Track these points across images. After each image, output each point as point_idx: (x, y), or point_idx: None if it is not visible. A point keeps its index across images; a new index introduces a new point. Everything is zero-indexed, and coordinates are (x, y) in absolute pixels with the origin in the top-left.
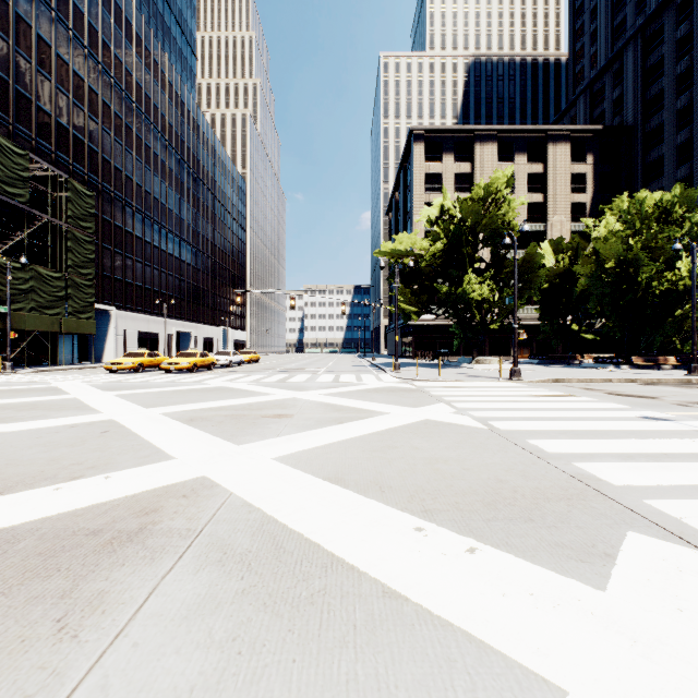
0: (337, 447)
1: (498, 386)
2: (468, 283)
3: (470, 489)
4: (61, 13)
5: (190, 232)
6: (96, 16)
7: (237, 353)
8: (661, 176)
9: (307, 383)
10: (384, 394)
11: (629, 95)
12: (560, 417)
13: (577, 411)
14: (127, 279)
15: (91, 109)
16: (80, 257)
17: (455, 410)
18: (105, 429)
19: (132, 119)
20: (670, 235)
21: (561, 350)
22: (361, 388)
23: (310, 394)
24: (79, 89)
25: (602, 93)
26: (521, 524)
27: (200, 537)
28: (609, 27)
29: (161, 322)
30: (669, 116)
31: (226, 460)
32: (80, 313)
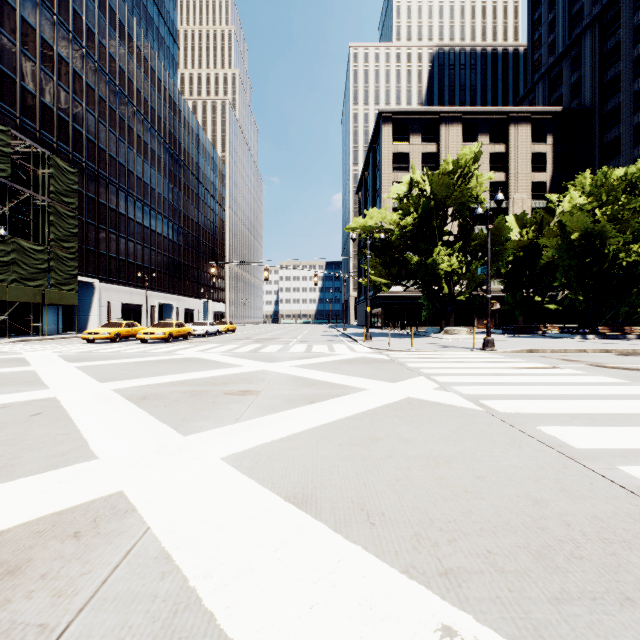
0: (307, 439)
1: (474, 357)
2: (437, 254)
3: (499, 518)
4: None
5: (172, 210)
6: (80, 3)
7: (213, 324)
8: (618, 155)
9: (278, 353)
10: (358, 365)
11: (587, 79)
12: (558, 394)
13: (574, 387)
14: (110, 254)
15: (75, 91)
16: (62, 231)
17: (438, 385)
18: (38, 410)
19: (116, 102)
20: (634, 208)
21: (522, 321)
22: (334, 359)
23: (280, 365)
24: (63, 72)
25: (560, 78)
26: (618, 611)
27: None
28: (566, 16)
29: (144, 294)
30: (626, 97)
31: (161, 462)
32: (62, 285)
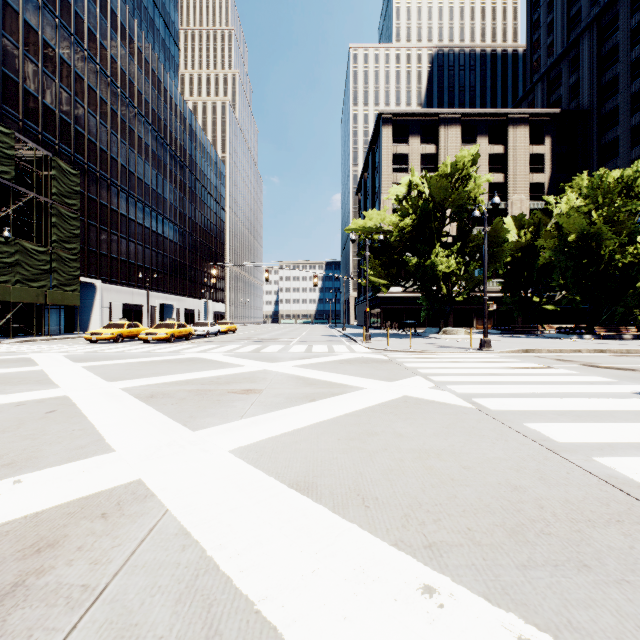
0: (308, 434)
1: (470, 357)
2: (436, 256)
3: (481, 502)
4: (48, 1)
5: (172, 211)
6: (82, 6)
7: (214, 324)
8: (616, 156)
9: (279, 353)
10: (357, 365)
11: (585, 81)
12: (548, 393)
13: (564, 386)
14: (112, 254)
15: (77, 93)
16: (65, 233)
17: (433, 384)
18: (52, 408)
19: (117, 104)
20: (630, 210)
21: (520, 321)
22: (333, 359)
23: (281, 365)
24: (65, 74)
25: (559, 79)
26: (575, 575)
27: (96, 605)
28: (564, 18)
29: (145, 294)
30: (623, 99)
31: (173, 454)
32: (65, 286)
